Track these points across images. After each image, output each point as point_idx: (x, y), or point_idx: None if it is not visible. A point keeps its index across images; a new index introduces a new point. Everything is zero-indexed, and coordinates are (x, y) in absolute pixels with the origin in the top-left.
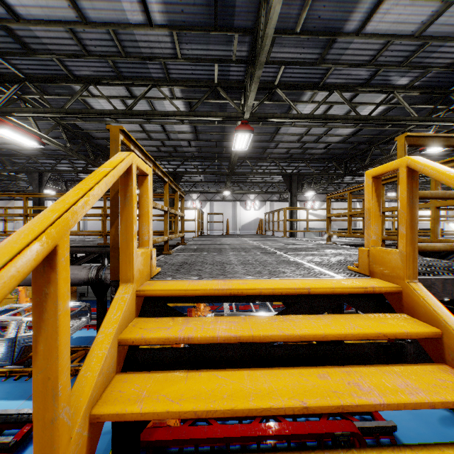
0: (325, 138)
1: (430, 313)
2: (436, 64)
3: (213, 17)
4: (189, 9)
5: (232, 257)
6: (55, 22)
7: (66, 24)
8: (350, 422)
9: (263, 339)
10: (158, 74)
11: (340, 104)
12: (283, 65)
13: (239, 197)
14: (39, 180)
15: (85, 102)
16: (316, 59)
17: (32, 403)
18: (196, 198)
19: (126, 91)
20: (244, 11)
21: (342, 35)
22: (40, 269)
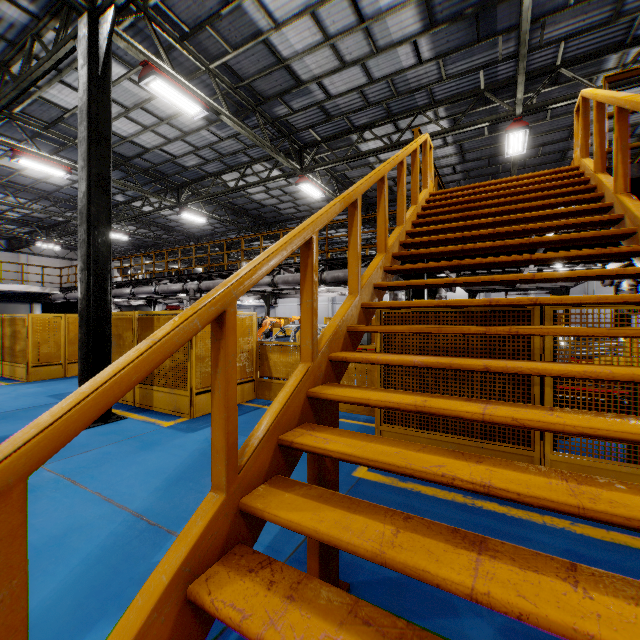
0: None
1: (583, 165)
2: None
3: (476, 33)
4: (454, 37)
5: None
6: (352, 90)
7: (359, 88)
8: None
9: (486, 189)
10: (423, 101)
11: None
12: (562, 42)
13: None
14: None
15: (357, 149)
16: (608, 18)
17: None
18: None
19: (393, 128)
20: (506, 16)
21: None
22: (413, 155)
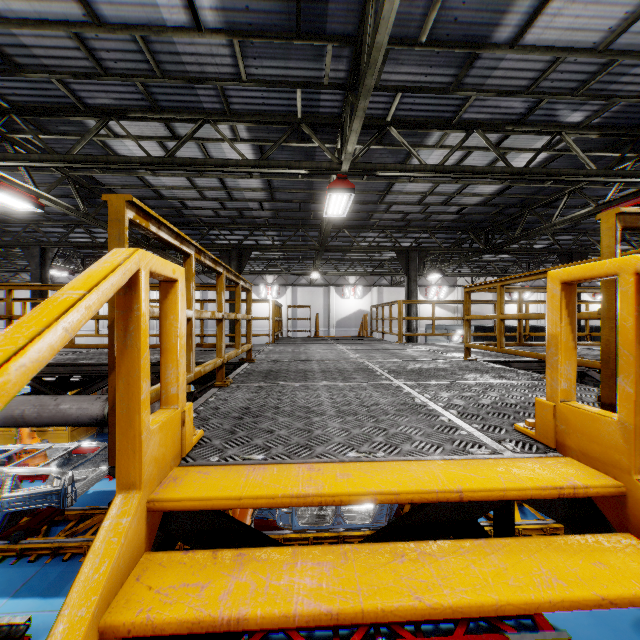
0: (459, 199)
1: None
2: (626, 92)
3: (295, 18)
4: (258, 5)
5: (323, 393)
6: (51, 23)
7: (68, 26)
8: (503, 635)
9: (383, 616)
10: (213, 103)
11: (481, 150)
12: (399, 92)
13: (333, 280)
14: (41, 258)
15: (105, 145)
16: (449, 83)
17: (19, 603)
18: (272, 281)
19: (166, 129)
20: (342, 9)
21: (490, 47)
22: None
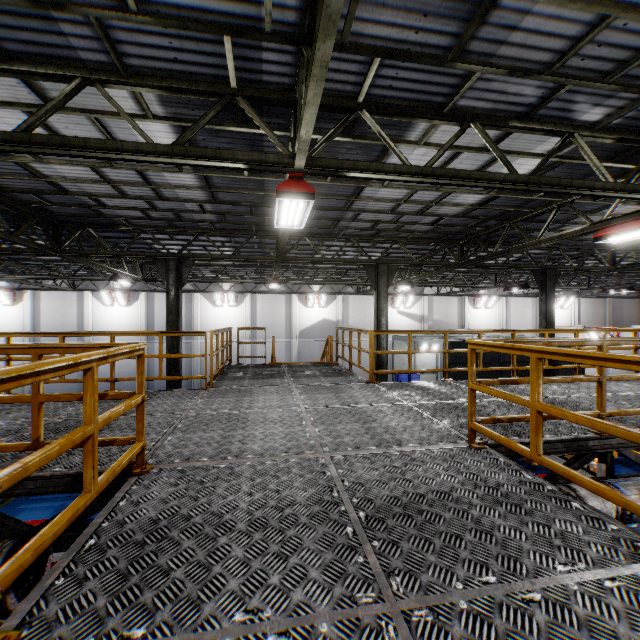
0: (436, 208)
1: None
2: None
3: None
4: None
5: None
6: None
7: None
8: None
9: None
10: (94, 53)
11: (473, 151)
12: (377, 57)
13: (296, 287)
14: None
15: None
16: (448, 49)
17: None
18: (229, 288)
19: (32, 92)
20: None
21: None
22: None
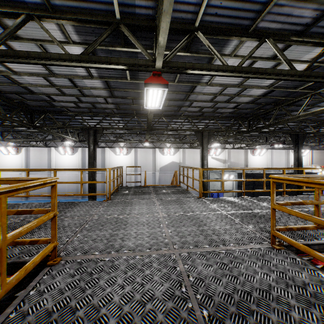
0: (237, 98)
1: None
2: None
3: None
4: None
5: None
6: None
7: None
8: None
9: None
10: None
11: (264, 60)
12: None
13: (158, 145)
14: None
15: None
16: None
17: None
18: (123, 145)
19: (2, 28)
20: None
21: None
22: None
